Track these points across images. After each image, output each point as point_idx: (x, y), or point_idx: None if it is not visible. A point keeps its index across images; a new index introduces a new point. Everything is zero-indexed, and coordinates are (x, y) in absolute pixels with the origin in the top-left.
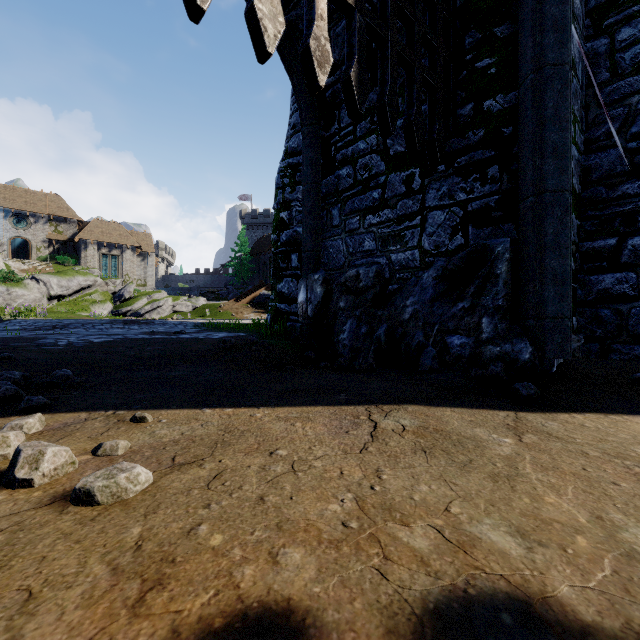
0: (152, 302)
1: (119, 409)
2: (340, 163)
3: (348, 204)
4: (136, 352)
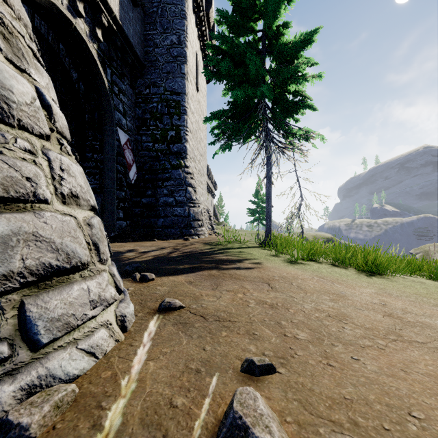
0: None
1: None
2: None
3: None
4: None
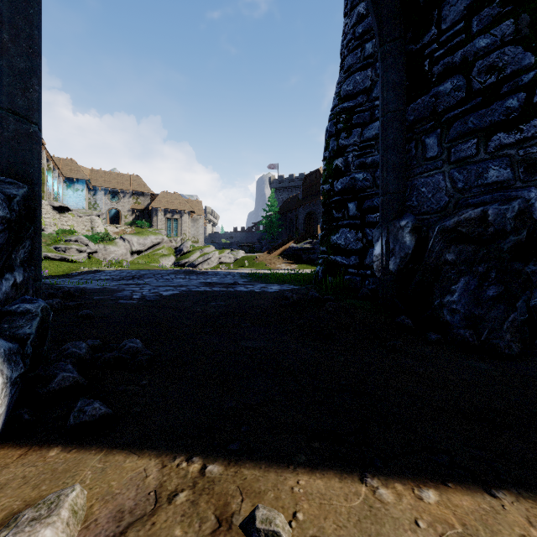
0: (203, 255)
1: (208, 453)
2: (440, 76)
3: (455, 126)
4: (201, 308)
